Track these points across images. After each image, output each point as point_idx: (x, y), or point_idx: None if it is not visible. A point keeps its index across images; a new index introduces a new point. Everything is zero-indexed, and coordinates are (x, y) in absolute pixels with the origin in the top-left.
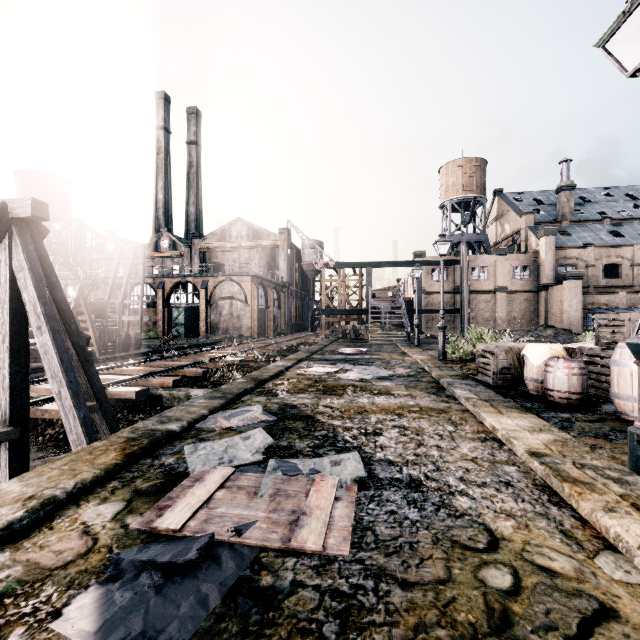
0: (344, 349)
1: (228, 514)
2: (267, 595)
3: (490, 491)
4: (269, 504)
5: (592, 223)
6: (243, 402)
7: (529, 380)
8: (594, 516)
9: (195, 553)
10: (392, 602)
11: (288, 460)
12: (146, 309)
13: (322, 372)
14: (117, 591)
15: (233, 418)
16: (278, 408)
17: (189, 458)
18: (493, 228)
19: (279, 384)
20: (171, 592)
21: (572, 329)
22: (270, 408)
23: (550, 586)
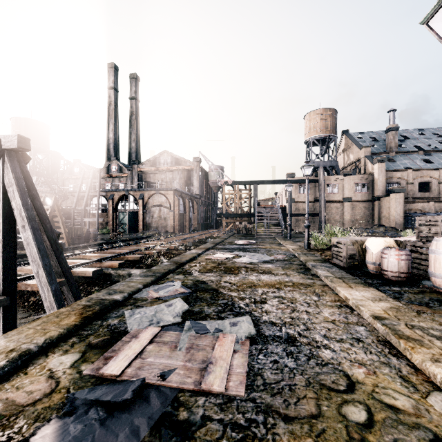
0: (238, 241)
1: (155, 363)
2: (183, 427)
3: (346, 345)
4: (185, 355)
5: (410, 153)
6: (167, 279)
7: (370, 263)
8: (424, 365)
9: (130, 394)
10: (277, 433)
11: (199, 322)
12: (101, 213)
13: (223, 257)
14: (71, 423)
15: (160, 290)
16: (192, 283)
17: (128, 320)
18: (341, 157)
19: (193, 266)
20: (112, 424)
21: (397, 227)
22: (186, 283)
23: (395, 420)
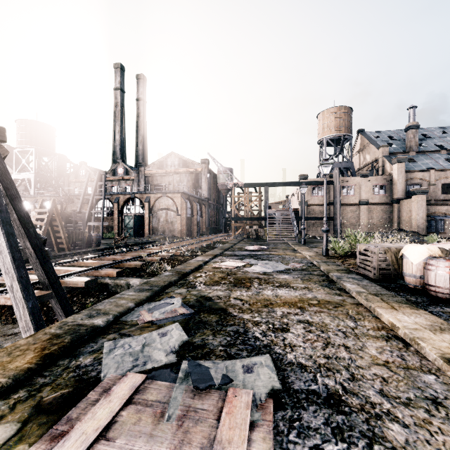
0: (249, 247)
1: None
2: None
3: (421, 414)
4: (175, 433)
5: (432, 153)
6: (167, 294)
7: (408, 276)
8: None
9: None
10: None
11: (201, 362)
12: (106, 217)
13: (233, 266)
14: None
15: (155, 311)
16: (195, 300)
17: (104, 359)
18: (357, 158)
19: (198, 276)
20: None
21: (419, 232)
22: (189, 300)
23: None
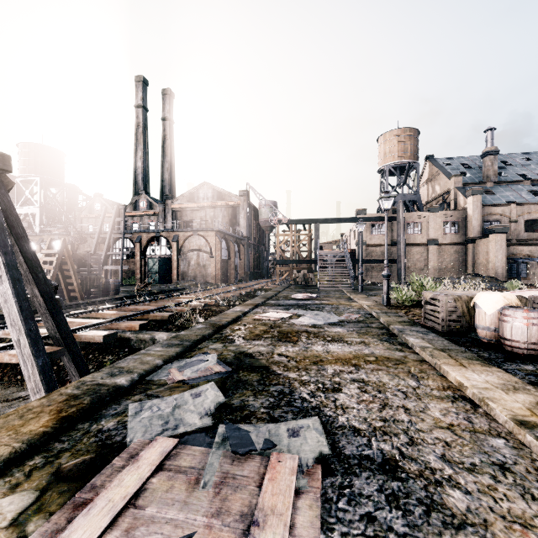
0: (296, 295)
1: (158, 519)
2: None
3: (485, 480)
4: (212, 500)
5: (514, 184)
6: (200, 349)
7: (481, 328)
8: None
9: None
10: None
11: (240, 426)
12: (126, 260)
13: (277, 317)
14: None
15: (187, 369)
16: (233, 357)
17: (130, 422)
18: (425, 189)
19: (236, 330)
20: None
21: (498, 277)
22: (225, 357)
23: None
